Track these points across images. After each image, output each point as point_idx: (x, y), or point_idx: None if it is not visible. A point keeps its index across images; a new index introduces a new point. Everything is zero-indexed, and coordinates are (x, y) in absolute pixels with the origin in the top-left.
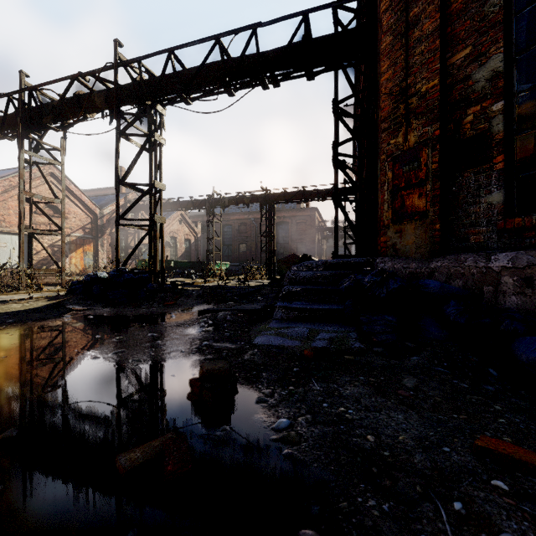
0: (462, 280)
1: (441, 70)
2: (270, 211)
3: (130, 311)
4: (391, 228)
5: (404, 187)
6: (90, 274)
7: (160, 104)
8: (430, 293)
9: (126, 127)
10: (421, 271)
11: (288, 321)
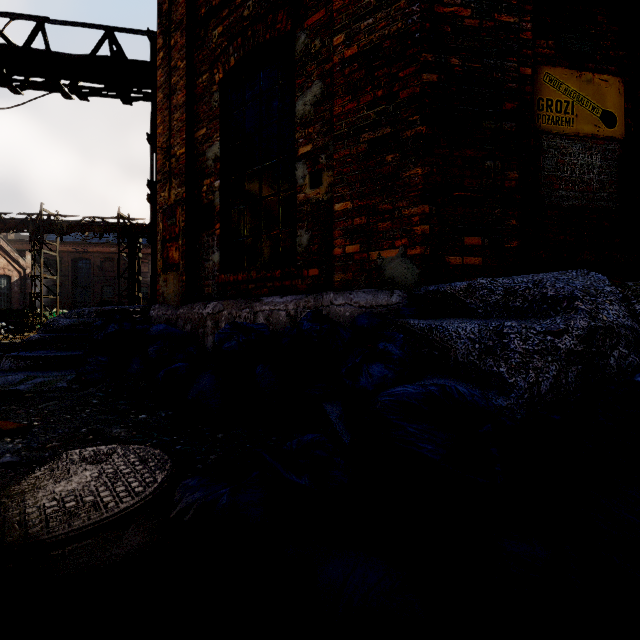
0: (191, 324)
1: (188, 141)
2: (133, 246)
3: None
4: (162, 277)
5: (168, 239)
6: None
7: None
8: (149, 335)
9: None
10: (173, 318)
11: (18, 371)
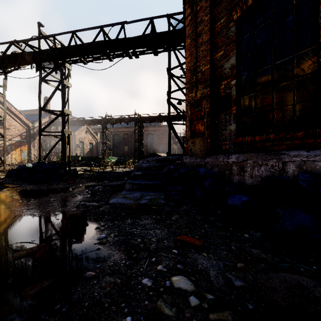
0: (217, 168)
1: (211, 61)
2: (140, 127)
3: (45, 187)
4: (190, 140)
5: (195, 119)
6: (21, 165)
7: (67, 63)
8: (200, 175)
9: (45, 76)
10: (201, 163)
11: (132, 190)
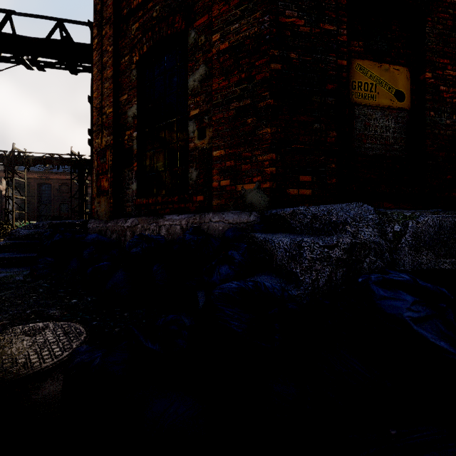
0: (116, 234)
1: (115, 103)
2: (82, 175)
3: None
4: (96, 199)
5: (101, 173)
6: None
7: None
8: (85, 242)
9: None
10: (103, 229)
11: None
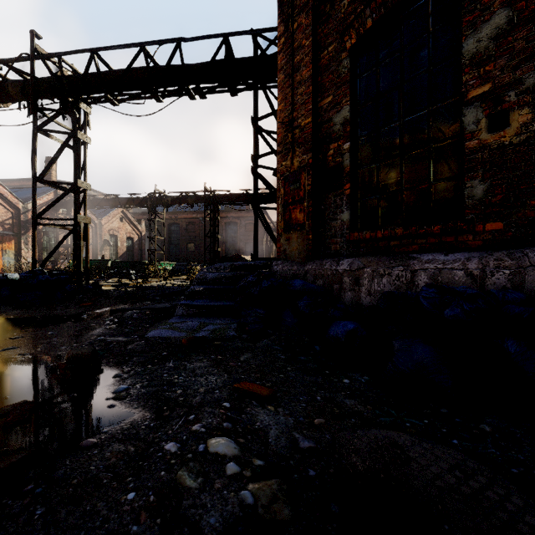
0: (322, 280)
1: (314, 111)
2: (214, 212)
3: (41, 312)
4: (283, 236)
5: (291, 202)
6: None
7: (84, 102)
8: (293, 290)
9: (44, 123)
10: (299, 273)
11: (188, 316)
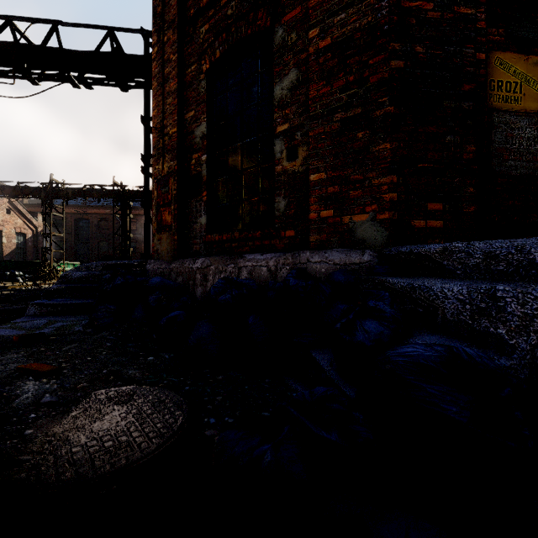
0: (182, 277)
1: (179, 122)
2: (125, 208)
3: None
4: (156, 236)
5: (162, 205)
6: None
7: None
8: (149, 287)
9: None
10: (166, 271)
11: (41, 316)
